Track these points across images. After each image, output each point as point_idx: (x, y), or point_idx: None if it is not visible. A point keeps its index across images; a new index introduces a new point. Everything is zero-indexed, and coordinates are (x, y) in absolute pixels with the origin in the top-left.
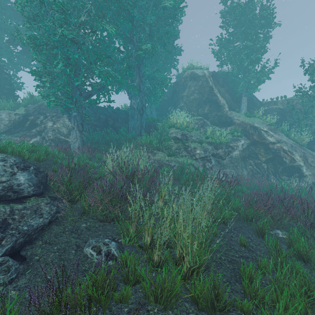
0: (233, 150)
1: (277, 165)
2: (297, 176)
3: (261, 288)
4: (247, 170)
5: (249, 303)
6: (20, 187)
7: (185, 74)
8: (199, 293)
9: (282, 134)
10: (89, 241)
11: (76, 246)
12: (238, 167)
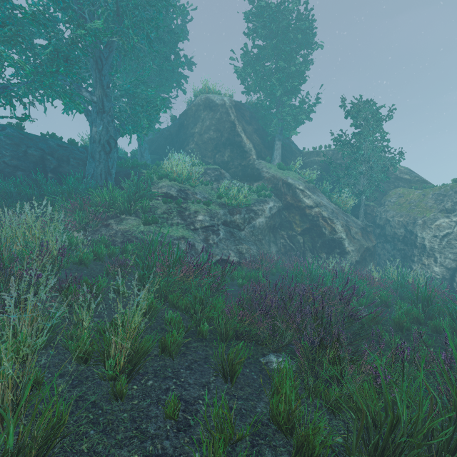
0: (256, 217)
1: (315, 237)
2: (335, 254)
3: None
4: (277, 246)
5: None
6: None
7: (197, 100)
8: None
9: (322, 195)
10: None
11: None
12: (264, 241)
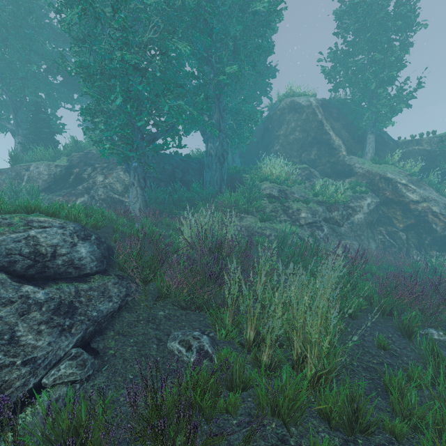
0: (354, 213)
1: (422, 234)
2: None
3: (415, 407)
4: (375, 242)
5: (402, 424)
6: (82, 261)
7: (281, 104)
8: (331, 406)
9: (430, 188)
10: (173, 333)
11: (156, 340)
12: (363, 237)
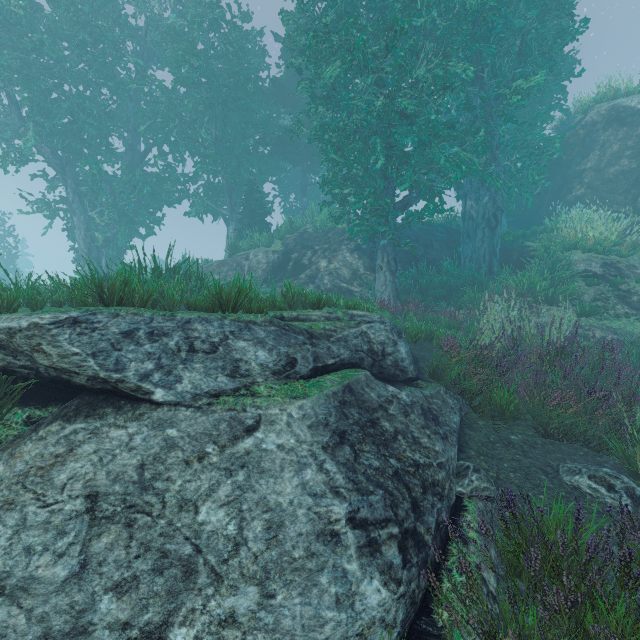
0: None
1: None
2: None
3: None
4: None
5: None
6: (404, 363)
7: (588, 117)
8: None
9: None
10: (564, 465)
11: (538, 470)
12: None
